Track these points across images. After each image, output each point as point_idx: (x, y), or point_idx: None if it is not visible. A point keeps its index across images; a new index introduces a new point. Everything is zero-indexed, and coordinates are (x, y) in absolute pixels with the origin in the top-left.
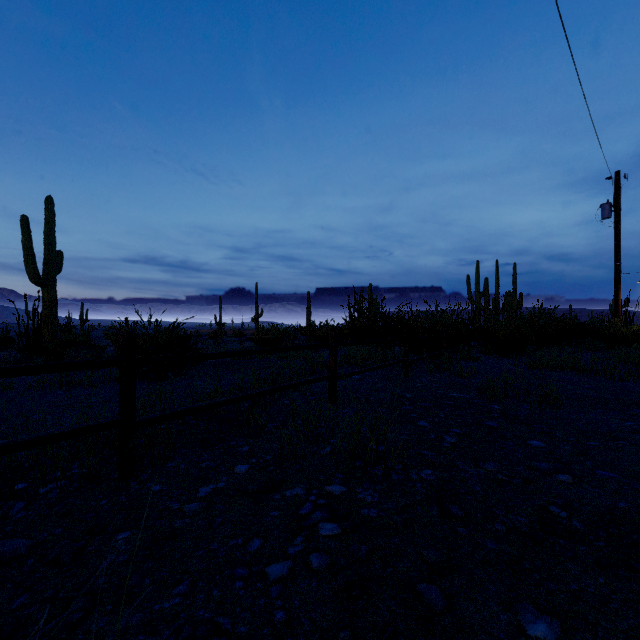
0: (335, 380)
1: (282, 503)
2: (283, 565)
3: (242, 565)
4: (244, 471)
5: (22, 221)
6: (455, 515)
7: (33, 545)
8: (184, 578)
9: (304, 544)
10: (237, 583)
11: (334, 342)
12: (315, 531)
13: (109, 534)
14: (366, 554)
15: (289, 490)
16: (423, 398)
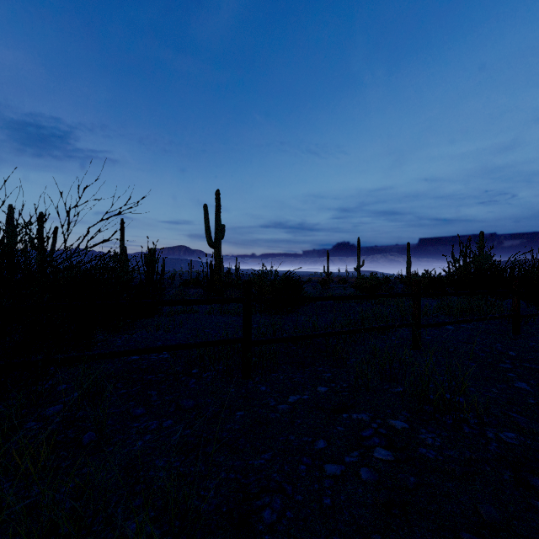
0: (419, 328)
1: (348, 422)
2: (337, 467)
3: (308, 456)
4: (323, 391)
5: (204, 208)
6: (534, 487)
7: (196, 404)
8: (269, 451)
9: (358, 458)
10: (302, 467)
11: (418, 292)
12: (370, 451)
13: (233, 410)
14: (413, 485)
15: (356, 414)
16: (533, 359)
